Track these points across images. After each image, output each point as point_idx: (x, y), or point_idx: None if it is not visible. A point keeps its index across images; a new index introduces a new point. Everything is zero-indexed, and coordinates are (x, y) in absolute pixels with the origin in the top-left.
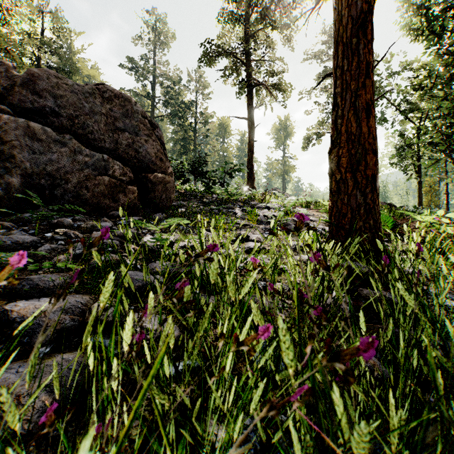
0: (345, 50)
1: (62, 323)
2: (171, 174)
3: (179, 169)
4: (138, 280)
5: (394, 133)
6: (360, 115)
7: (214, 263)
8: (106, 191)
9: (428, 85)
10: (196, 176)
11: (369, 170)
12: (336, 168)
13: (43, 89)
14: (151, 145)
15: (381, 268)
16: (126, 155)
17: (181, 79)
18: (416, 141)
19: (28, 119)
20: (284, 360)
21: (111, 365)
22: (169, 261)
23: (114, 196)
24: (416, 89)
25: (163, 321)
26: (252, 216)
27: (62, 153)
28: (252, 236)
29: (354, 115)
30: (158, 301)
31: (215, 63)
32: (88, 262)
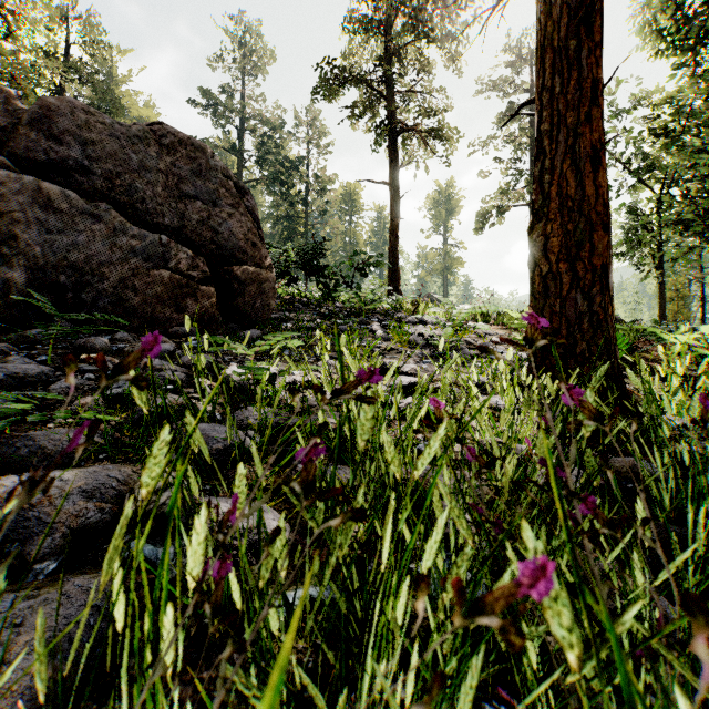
0: (557, 61)
1: (82, 516)
2: (270, 267)
3: (281, 262)
4: (217, 439)
5: (621, 206)
6: (582, 168)
7: (366, 408)
8: (165, 294)
9: (675, 130)
10: (308, 274)
11: (598, 257)
12: (542, 255)
13: (65, 130)
14: (238, 221)
15: (704, 418)
16: (198, 238)
17: (284, 123)
18: (656, 218)
19: (40, 178)
20: (551, 628)
21: (158, 631)
22: (269, 406)
23: (178, 303)
24: (656, 136)
25: (272, 534)
26: (400, 335)
27: (94, 233)
28: (404, 366)
29: (572, 168)
30: (255, 482)
31: (338, 96)
32: (132, 408)
